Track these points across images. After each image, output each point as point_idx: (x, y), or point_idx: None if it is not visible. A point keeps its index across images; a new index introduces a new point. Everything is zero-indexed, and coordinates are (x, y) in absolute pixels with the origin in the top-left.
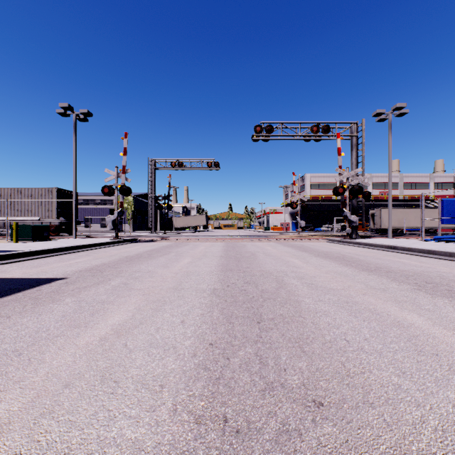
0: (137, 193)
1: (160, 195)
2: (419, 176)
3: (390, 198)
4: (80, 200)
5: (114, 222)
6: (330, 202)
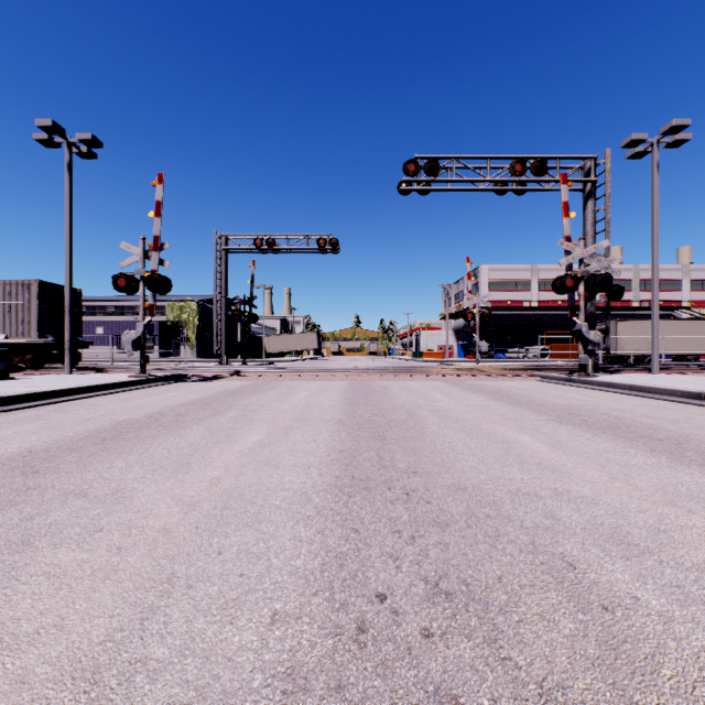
0: (205, 296)
1: (235, 298)
2: (666, 269)
3: (656, 299)
4: (110, 308)
5: (138, 343)
6: (521, 311)
